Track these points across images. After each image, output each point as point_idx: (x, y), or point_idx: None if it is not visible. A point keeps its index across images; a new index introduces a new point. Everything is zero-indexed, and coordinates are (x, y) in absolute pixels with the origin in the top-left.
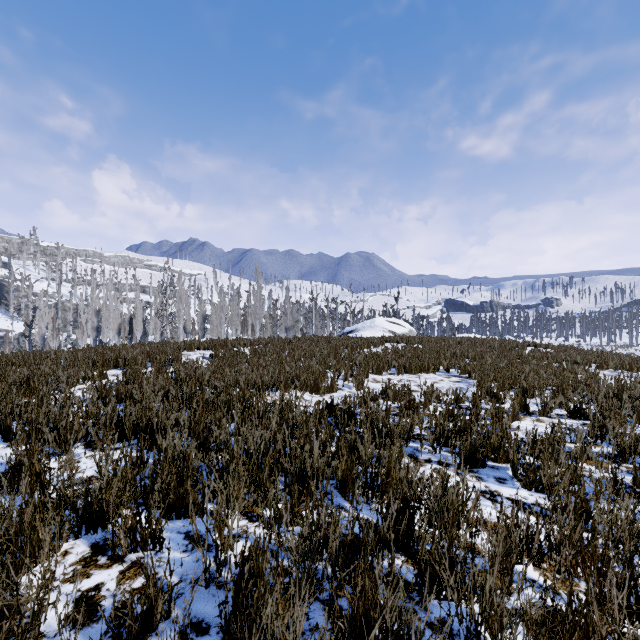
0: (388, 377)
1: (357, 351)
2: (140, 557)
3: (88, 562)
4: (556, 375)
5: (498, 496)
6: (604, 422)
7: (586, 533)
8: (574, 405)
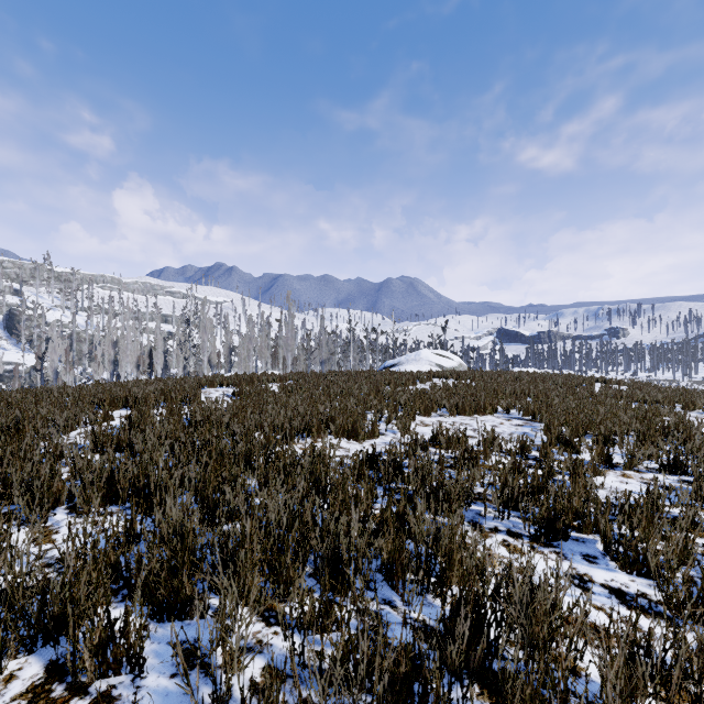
0: (438, 419)
1: (401, 388)
2: (111, 686)
3: (37, 694)
4: (639, 418)
5: (590, 582)
6: None
7: None
8: (668, 457)
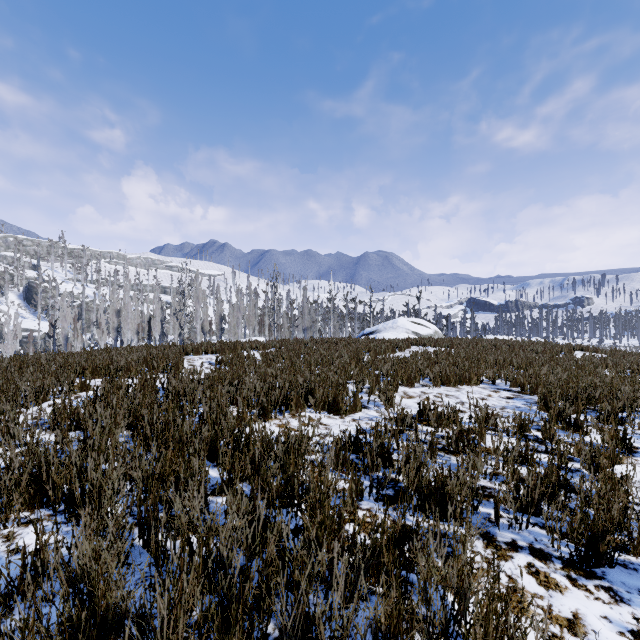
0: (422, 390)
1: (382, 357)
2: None
3: None
4: None
5: None
6: None
7: None
8: None
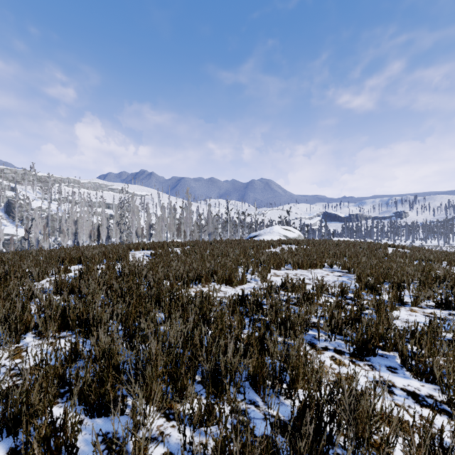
0: (285, 272)
1: (261, 251)
2: None
3: None
4: (419, 271)
5: (393, 387)
6: None
7: None
8: (441, 298)
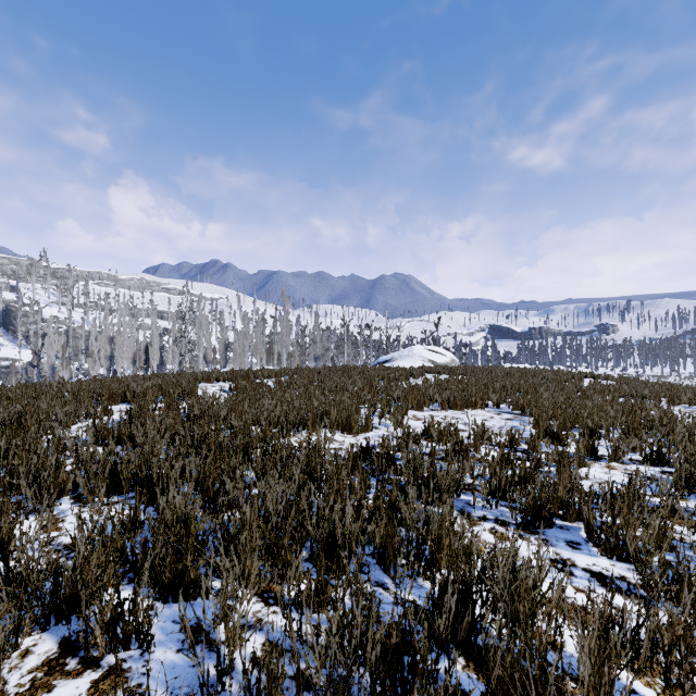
0: (430, 414)
1: (394, 383)
2: (121, 659)
3: (53, 667)
4: (624, 412)
5: (572, 566)
6: (692, 471)
7: (690, 619)
8: (651, 449)
